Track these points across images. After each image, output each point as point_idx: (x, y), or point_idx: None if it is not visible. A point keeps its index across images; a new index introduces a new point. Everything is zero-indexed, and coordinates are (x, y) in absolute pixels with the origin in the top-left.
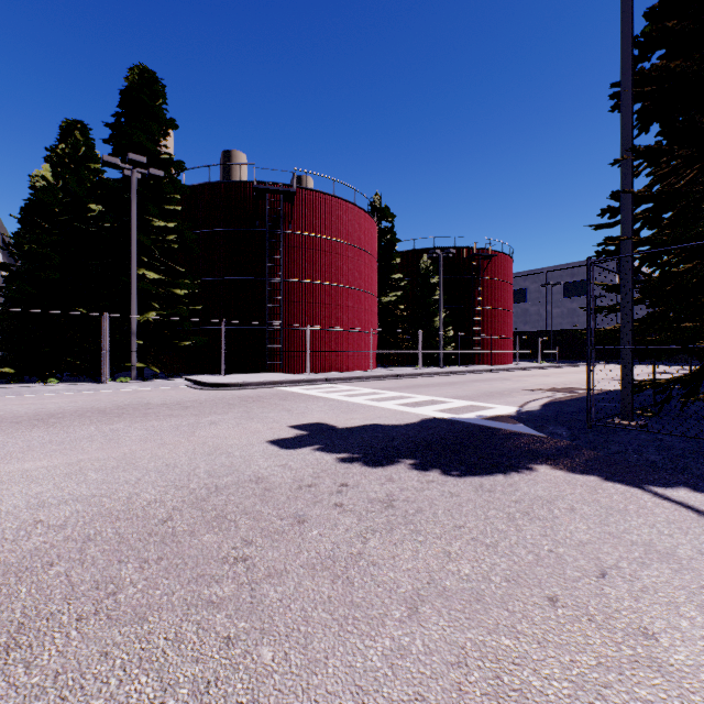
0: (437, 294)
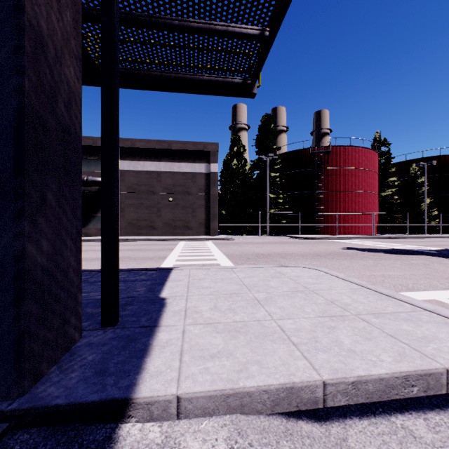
0: (423, 188)
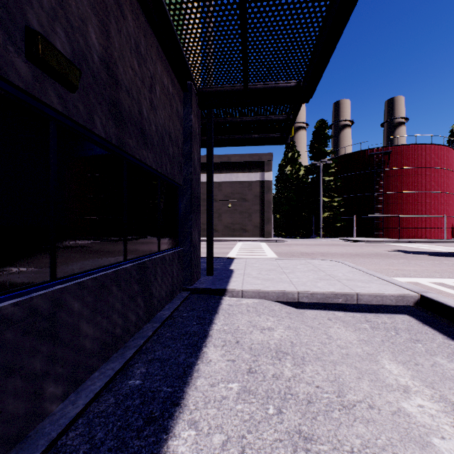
0: None
